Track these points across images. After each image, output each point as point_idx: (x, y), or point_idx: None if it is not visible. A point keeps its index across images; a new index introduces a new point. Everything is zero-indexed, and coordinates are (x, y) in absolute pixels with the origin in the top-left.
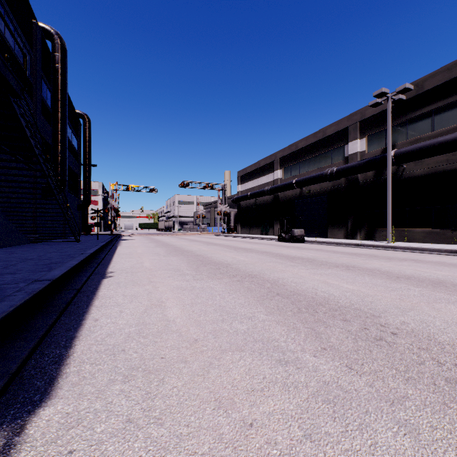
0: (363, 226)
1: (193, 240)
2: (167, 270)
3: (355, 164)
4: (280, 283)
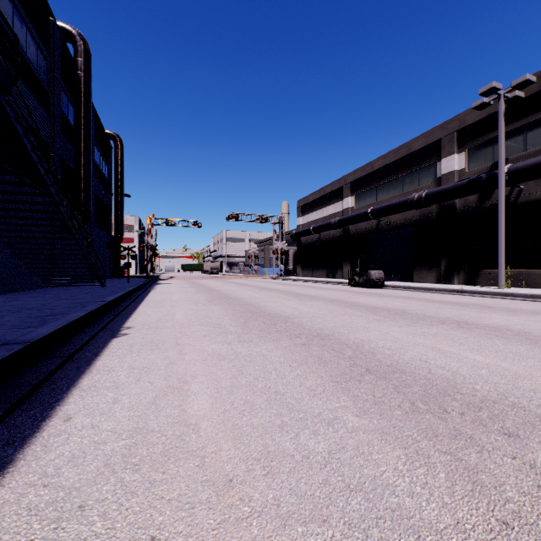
0: (462, 267)
1: (243, 285)
2: (204, 325)
3: (451, 186)
4: (367, 349)
